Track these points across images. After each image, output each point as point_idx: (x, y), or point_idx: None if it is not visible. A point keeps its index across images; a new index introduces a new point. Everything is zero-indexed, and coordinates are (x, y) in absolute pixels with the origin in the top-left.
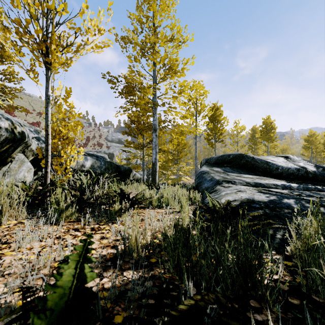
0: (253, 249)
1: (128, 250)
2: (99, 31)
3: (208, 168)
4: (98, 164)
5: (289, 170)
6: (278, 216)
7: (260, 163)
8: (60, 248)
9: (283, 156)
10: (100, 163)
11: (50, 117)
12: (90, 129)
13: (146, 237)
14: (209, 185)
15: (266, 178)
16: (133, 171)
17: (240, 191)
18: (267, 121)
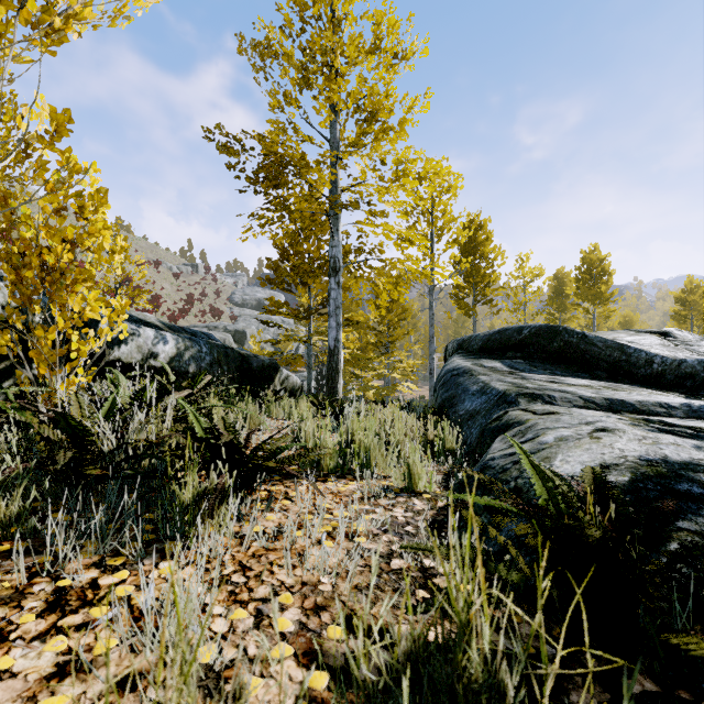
0: None
1: None
2: None
3: (469, 362)
4: (192, 352)
5: (683, 367)
6: None
7: (604, 349)
8: None
9: (656, 332)
10: (198, 350)
11: None
12: (194, 279)
13: None
14: (479, 405)
15: (627, 387)
16: (283, 369)
17: (608, 431)
18: (593, 257)
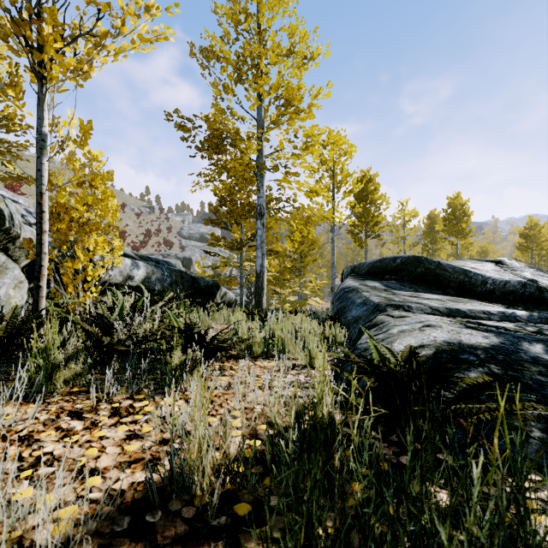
0: (482, 467)
1: (181, 479)
2: (148, 10)
3: (357, 283)
4: (158, 275)
5: (507, 286)
6: (522, 382)
7: (453, 273)
8: (4, 477)
9: (493, 261)
10: (161, 274)
11: (46, 177)
12: (152, 218)
13: (227, 444)
14: (361, 312)
15: (466, 300)
16: (223, 288)
17: (431, 326)
18: (456, 202)
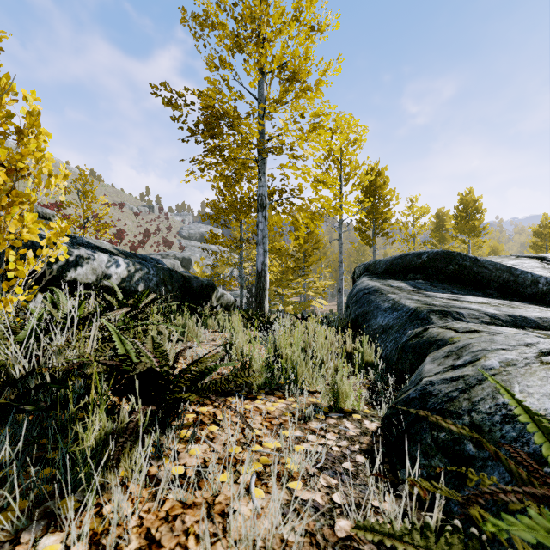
0: None
1: None
2: None
3: (377, 282)
4: (141, 274)
5: None
6: None
7: (494, 271)
8: None
9: (535, 257)
10: (146, 272)
11: None
12: (151, 217)
13: None
14: (392, 320)
15: (519, 304)
16: (219, 288)
17: None
18: (468, 199)
